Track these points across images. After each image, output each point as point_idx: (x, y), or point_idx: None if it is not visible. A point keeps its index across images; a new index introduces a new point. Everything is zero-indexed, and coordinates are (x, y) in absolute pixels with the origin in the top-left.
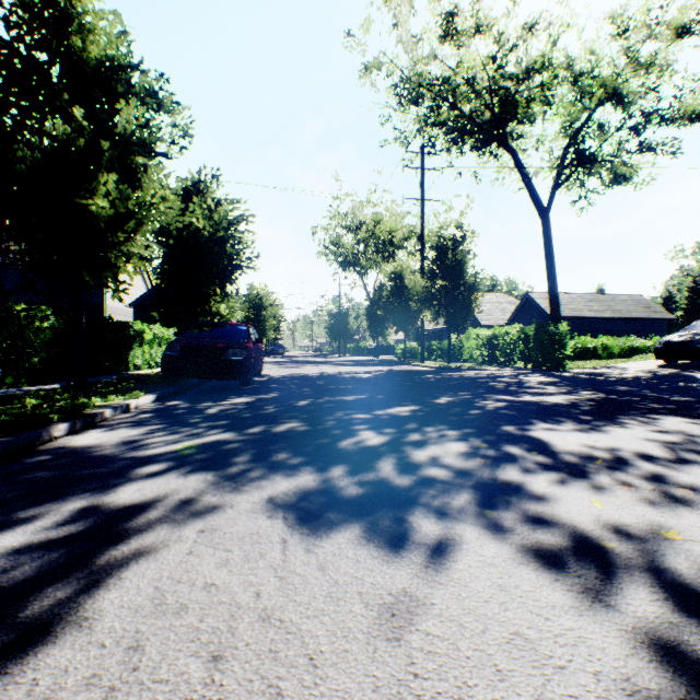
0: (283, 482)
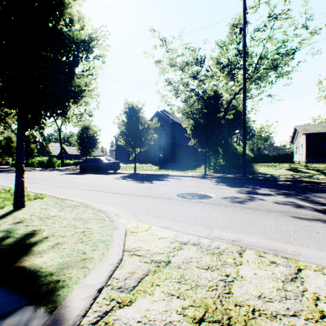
0: None
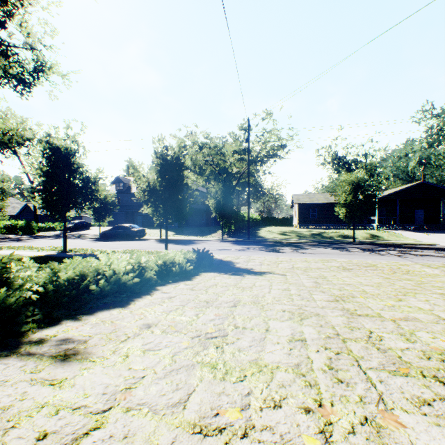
0: None
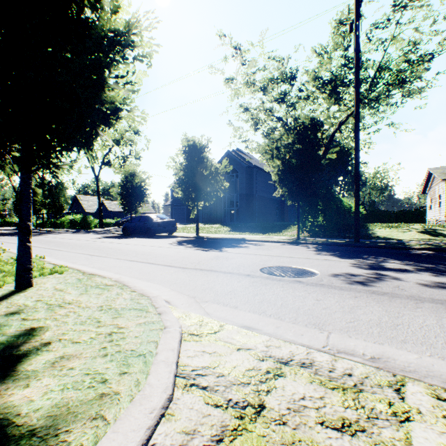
0: (5, 236)
